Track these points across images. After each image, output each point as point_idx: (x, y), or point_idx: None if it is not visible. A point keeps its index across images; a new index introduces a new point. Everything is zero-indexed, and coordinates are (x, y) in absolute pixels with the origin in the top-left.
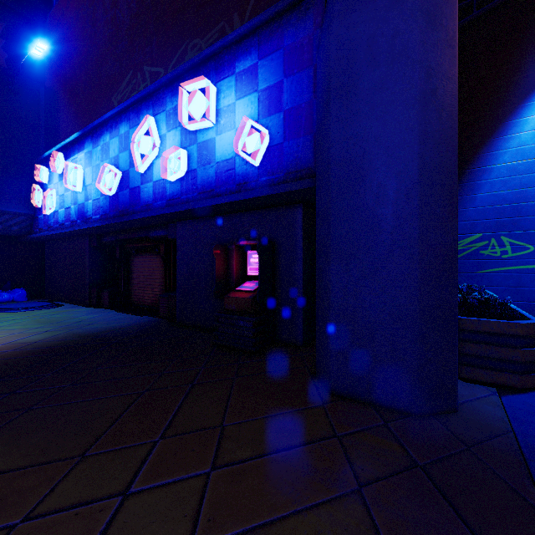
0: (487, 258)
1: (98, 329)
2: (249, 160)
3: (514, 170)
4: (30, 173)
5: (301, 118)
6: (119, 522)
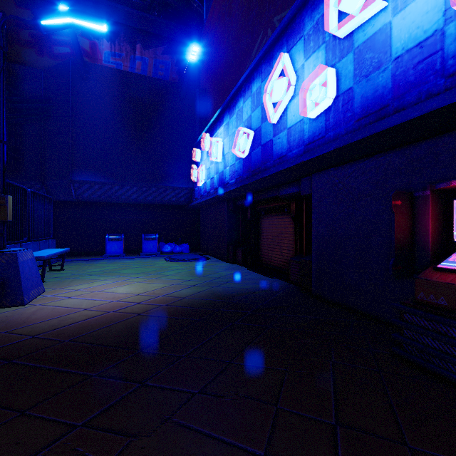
0: None
1: (233, 290)
2: None
3: None
4: (190, 157)
5: None
6: None
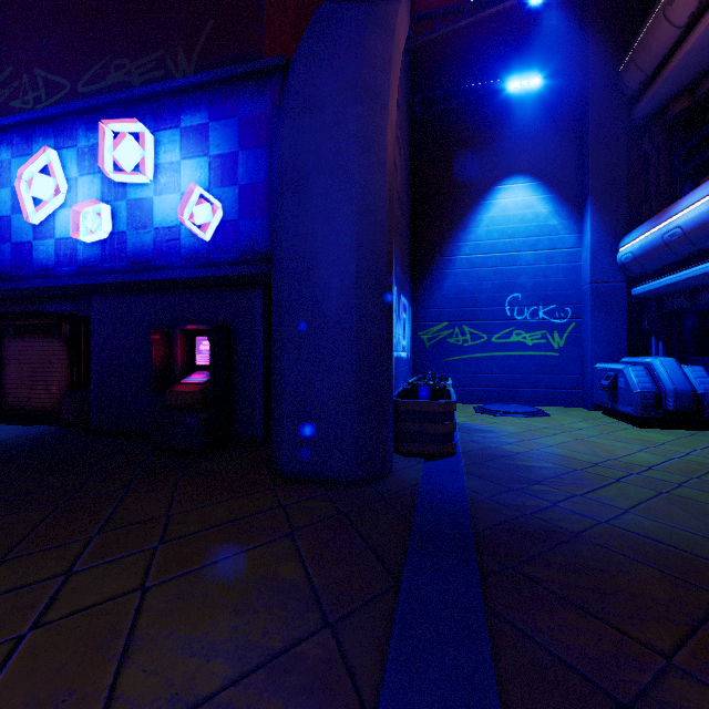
0: (452, 346)
1: None
2: (198, 232)
3: (473, 263)
4: None
5: (258, 197)
6: (69, 588)
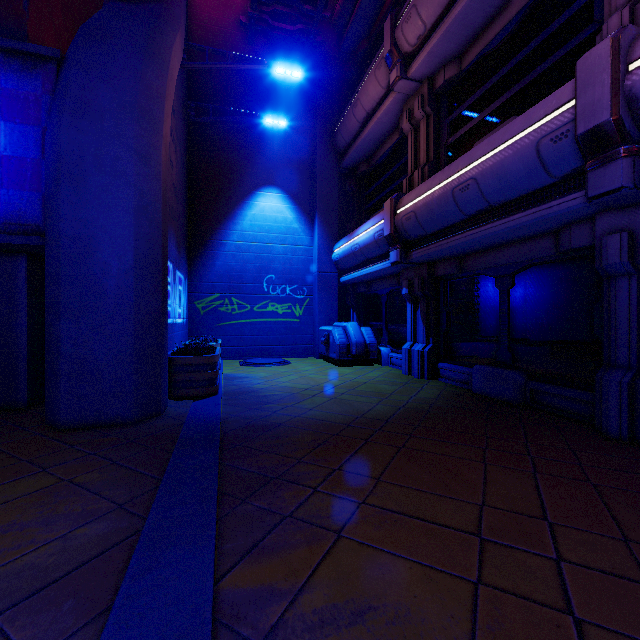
0: (223, 314)
1: None
2: None
3: (240, 248)
4: None
5: (26, 172)
6: None
